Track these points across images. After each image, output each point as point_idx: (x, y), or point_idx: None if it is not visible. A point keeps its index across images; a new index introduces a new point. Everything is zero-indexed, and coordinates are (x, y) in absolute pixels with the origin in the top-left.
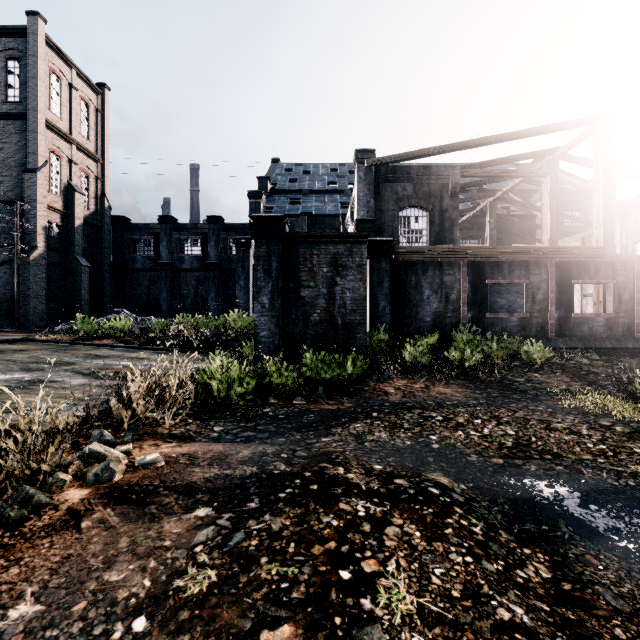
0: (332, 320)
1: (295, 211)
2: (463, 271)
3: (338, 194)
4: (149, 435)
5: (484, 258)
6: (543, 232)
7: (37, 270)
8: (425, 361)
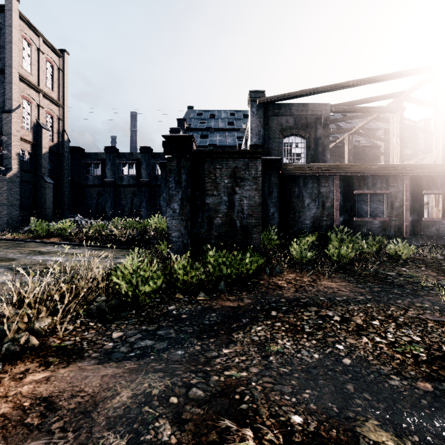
0: (232, 223)
1: (204, 143)
2: (336, 184)
3: (235, 131)
4: (32, 351)
5: (353, 173)
6: (391, 156)
7: (12, 185)
8: (309, 257)
